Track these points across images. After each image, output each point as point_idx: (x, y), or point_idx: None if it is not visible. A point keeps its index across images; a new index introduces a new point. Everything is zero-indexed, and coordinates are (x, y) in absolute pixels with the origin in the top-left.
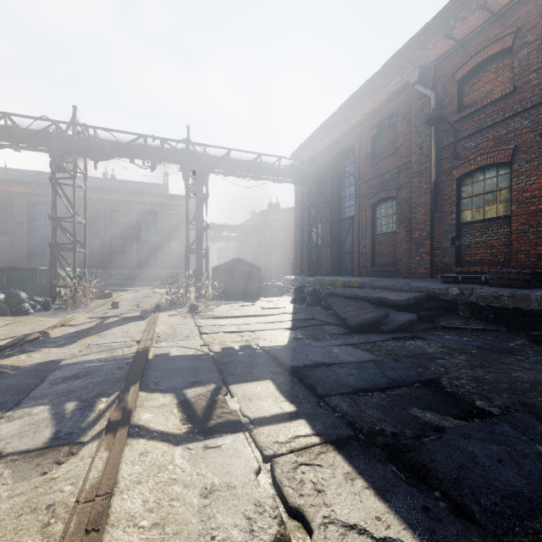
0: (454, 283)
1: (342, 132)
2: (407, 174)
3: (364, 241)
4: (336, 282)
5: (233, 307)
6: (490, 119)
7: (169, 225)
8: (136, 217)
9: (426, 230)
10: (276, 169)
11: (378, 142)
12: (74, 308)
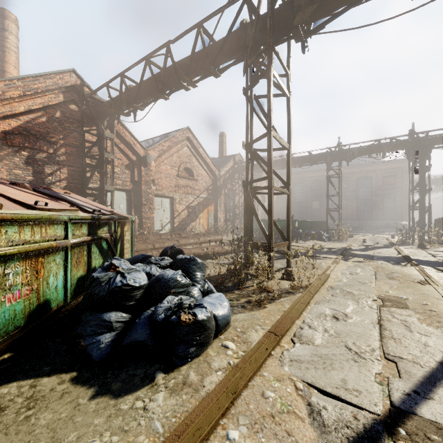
0: None
1: None
2: None
3: None
4: None
5: None
6: None
7: (383, 185)
8: (355, 183)
9: None
10: None
11: None
12: (341, 241)
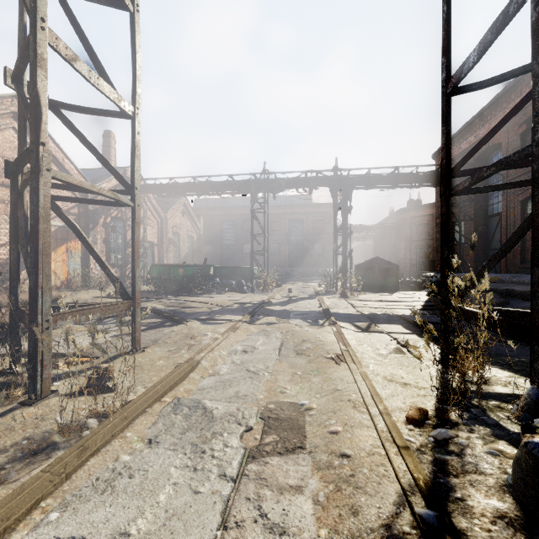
0: None
1: (487, 130)
2: None
3: None
4: None
5: (373, 296)
6: None
7: (313, 230)
8: (288, 225)
9: None
10: (413, 177)
11: (529, 137)
12: (266, 292)
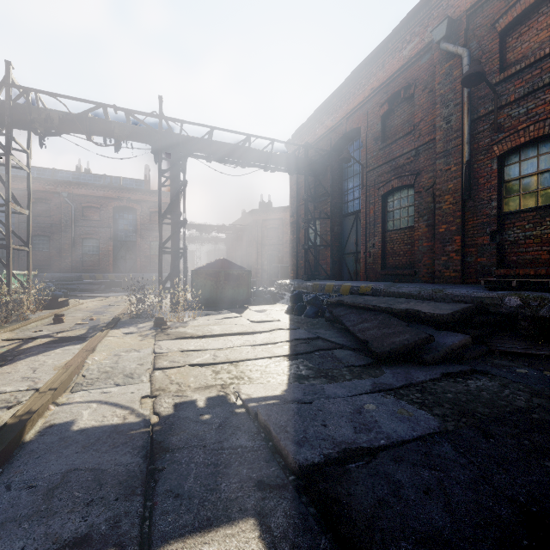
0: (503, 289)
1: (345, 112)
2: (429, 156)
3: (372, 239)
4: (341, 288)
5: (213, 320)
6: (549, 75)
7: (150, 224)
8: (112, 214)
9: (455, 223)
10: (268, 155)
11: (390, 121)
12: (1, 323)
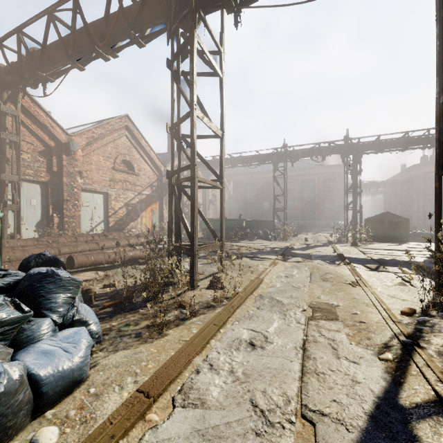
0: None
1: None
2: None
3: None
4: None
5: (383, 245)
6: None
7: (324, 188)
8: (301, 185)
9: None
10: (424, 139)
11: None
12: (286, 240)
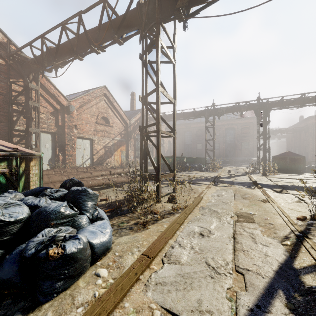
0: None
1: None
2: None
3: None
4: None
5: (285, 175)
6: None
7: (241, 134)
8: (224, 132)
9: None
10: None
11: None
12: (214, 171)
